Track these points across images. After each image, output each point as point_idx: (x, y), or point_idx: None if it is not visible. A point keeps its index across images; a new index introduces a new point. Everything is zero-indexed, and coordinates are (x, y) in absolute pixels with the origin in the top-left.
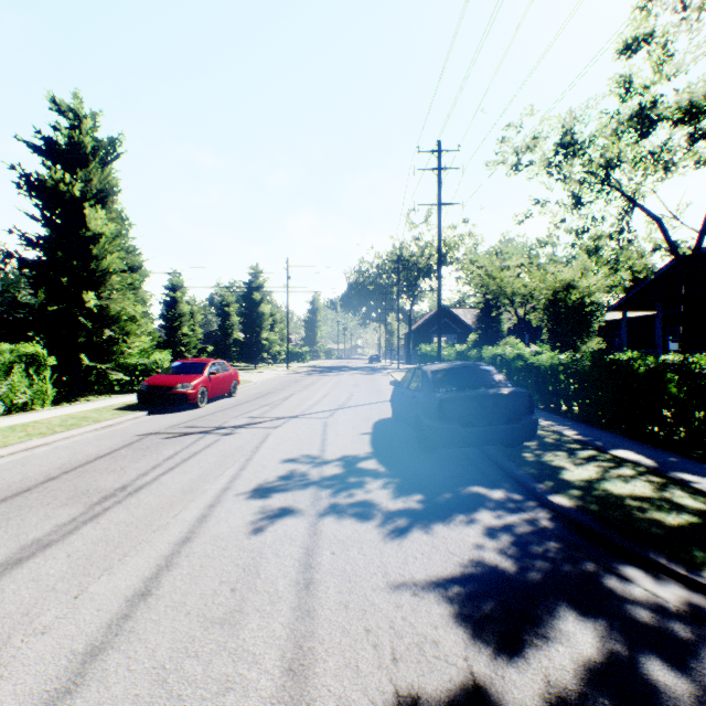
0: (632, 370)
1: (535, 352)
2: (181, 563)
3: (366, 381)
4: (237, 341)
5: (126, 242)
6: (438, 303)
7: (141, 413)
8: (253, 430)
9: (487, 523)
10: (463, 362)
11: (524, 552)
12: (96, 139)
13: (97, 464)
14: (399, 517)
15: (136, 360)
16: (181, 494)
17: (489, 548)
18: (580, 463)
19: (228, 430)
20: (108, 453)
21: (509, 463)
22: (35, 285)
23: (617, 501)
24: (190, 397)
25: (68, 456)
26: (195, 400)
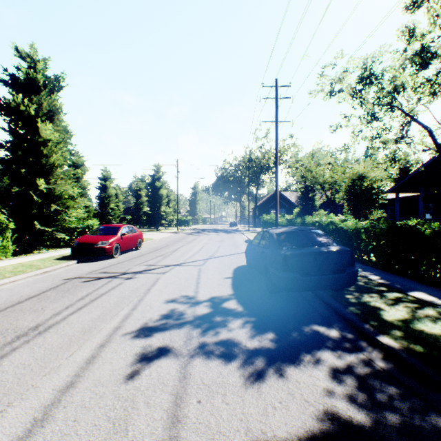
0: (419, 232)
1: (342, 220)
2: (56, 416)
3: (228, 238)
4: (145, 213)
5: (67, 146)
6: (276, 187)
7: (72, 262)
8: (148, 275)
9: (331, 364)
10: (299, 227)
11: (372, 400)
12: (46, 76)
13: (24, 305)
14: (257, 358)
15: (74, 225)
16: (80, 334)
17: (339, 395)
18: (392, 304)
19: (130, 275)
20: (37, 295)
21: (337, 304)
22: (4, 174)
23: (435, 342)
24: (107, 251)
25: (6, 297)
26: (111, 253)
